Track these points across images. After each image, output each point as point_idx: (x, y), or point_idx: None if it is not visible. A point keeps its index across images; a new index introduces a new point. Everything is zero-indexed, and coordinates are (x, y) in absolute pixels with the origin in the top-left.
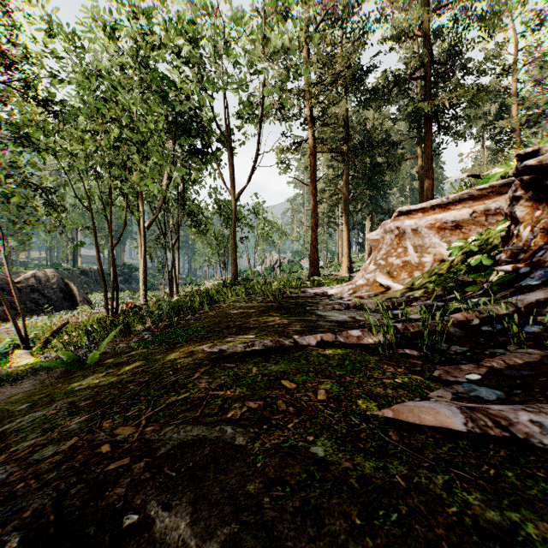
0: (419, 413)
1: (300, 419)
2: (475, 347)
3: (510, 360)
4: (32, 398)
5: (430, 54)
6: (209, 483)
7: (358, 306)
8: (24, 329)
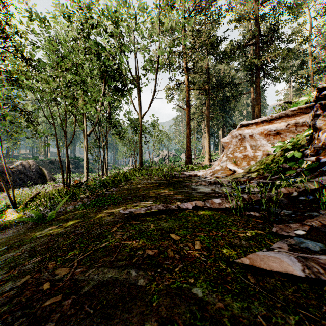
0: (268, 262)
1: (183, 265)
2: (297, 210)
3: (324, 221)
4: (10, 242)
5: (258, 30)
6: (116, 320)
7: (216, 183)
8: (13, 196)
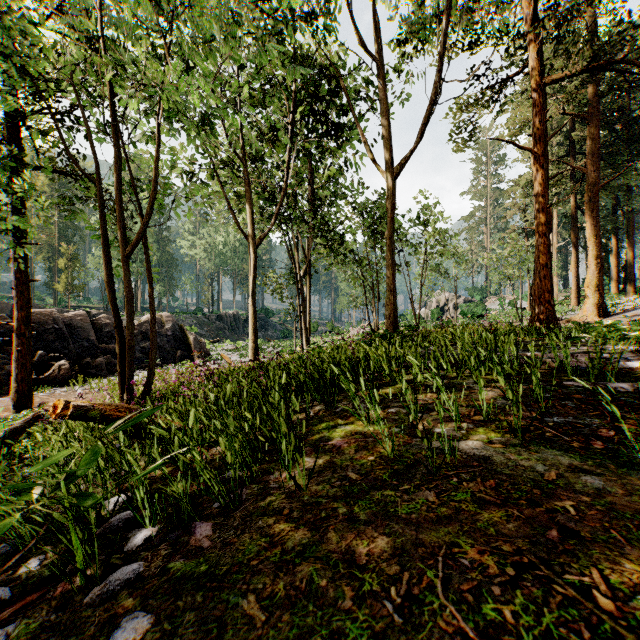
0: None
1: None
2: None
3: None
4: None
5: None
6: None
7: None
8: None
